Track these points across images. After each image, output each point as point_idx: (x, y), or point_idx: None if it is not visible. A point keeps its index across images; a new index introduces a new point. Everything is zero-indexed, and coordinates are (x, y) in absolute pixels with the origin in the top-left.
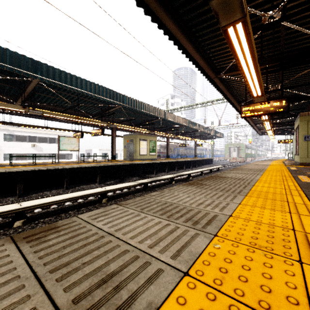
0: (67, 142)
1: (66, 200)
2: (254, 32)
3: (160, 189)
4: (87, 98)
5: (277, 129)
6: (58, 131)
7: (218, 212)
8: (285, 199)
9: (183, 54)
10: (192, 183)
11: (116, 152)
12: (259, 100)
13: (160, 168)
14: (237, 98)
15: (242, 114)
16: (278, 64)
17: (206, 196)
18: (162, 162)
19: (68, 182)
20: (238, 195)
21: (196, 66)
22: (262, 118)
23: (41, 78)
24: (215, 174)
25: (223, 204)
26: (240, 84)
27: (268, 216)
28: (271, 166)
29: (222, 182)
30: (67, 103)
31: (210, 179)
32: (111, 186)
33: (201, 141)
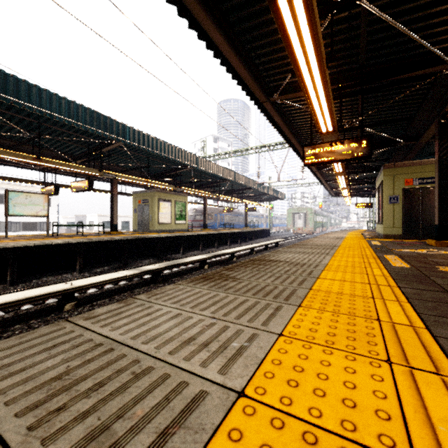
0: (23, 201)
1: None
2: (320, 14)
3: (181, 279)
4: (59, 125)
5: (354, 188)
6: (25, 185)
7: (214, 377)
8: (373, 311)
9: (209, 49)
10: (211, 275)
11: (127, 220)
12: (330, 138)
13: (191, 244)
14: (300, 139)
15: (306, 159)
16: (357, 83)
17: (216, 311)
18: (193, 235)
19: (14, 273)
20: (284, 305)
21: (234, 76)
22: (334, 170)
23: None
24: (261, 255)
25: (242, 339)
26: (303, 117)
27: (339, 384)
28: (347, 240)
29: (266, 271)
30: (22, 134)
31: (249, 266)
32: (88, 278)
33: (254, 203)
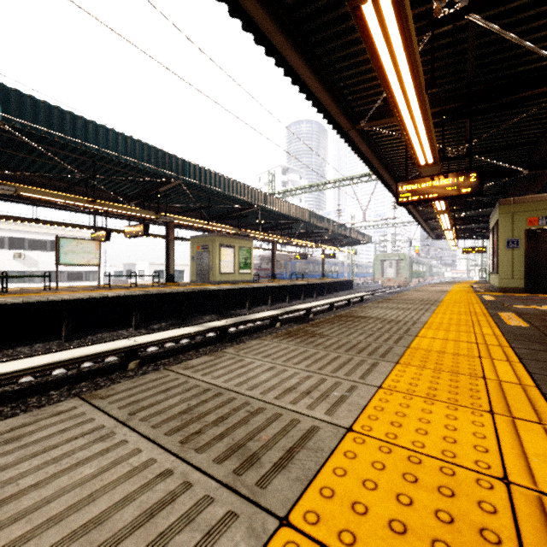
0: (74, 248)
1: (42, 368)
2: (418, 33)
3: (250, 339)
4: (113, 163)
5: (461, 229)
6: (70, 230)
7: (322, 417)
8: (479, 370)
9: (287, 76)
10: (295, 332)
11: (181, 269)
12: (429, 171)
13: (258, 298)
14: (392, 171)
15: (400, 197)
16: (464, 105)
17: (310, 366)
18: (260, 288)
19: (69, 328)
20: (380, 361)
21: (315, 103)
22: (435, 208)
23: (6, 118)
24: (347, 311)
25: (342, 390)
26: (396, 145)
27: (440, 426)
28: (451, 293)
29: (356, 328)
30: (74, 174)
31: (335, 323)
32: (150, 335)
33: (333, 249)
